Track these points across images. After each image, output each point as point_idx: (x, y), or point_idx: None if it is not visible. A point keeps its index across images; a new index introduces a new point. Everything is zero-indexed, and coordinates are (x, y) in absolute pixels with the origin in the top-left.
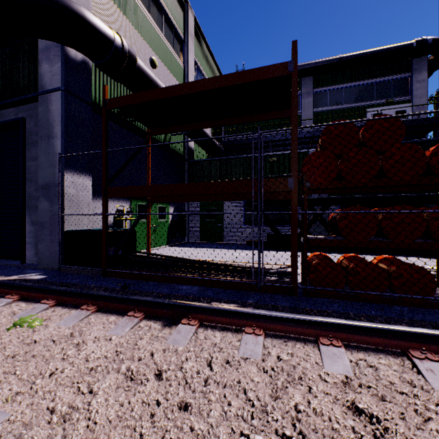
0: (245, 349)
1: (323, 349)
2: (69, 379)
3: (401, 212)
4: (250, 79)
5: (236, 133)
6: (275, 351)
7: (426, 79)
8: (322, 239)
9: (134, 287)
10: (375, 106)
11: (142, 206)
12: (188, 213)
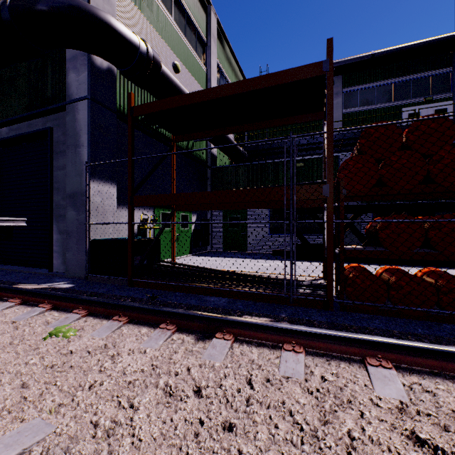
0: (285, 367)
1: (371, 370)
2: (109, 392)
3: (451, 221)
4: (282, 81)
5: (260, 137)
6: (318, 371)
7: None
8: (361, 249)
9: (161, 298)
10: (412, 105)
11: (165, 214)
12: (216, 222)
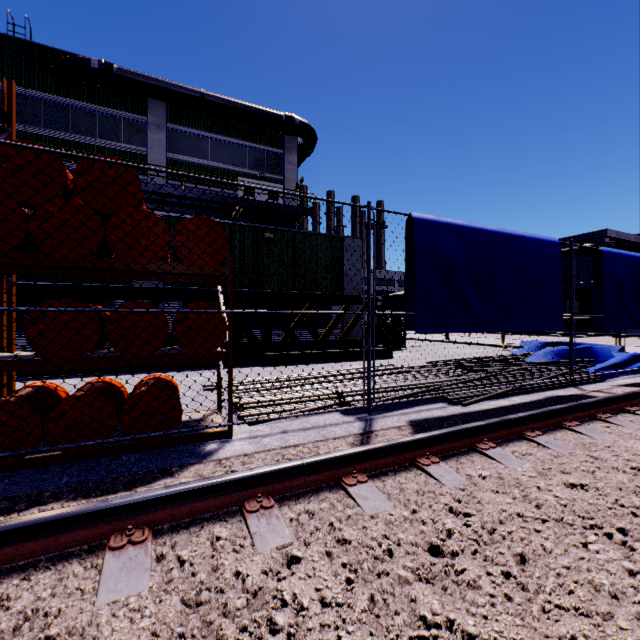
0: None
1: None
2: None
3: (135, 311)
4: None
5: None
6: None
7: (297, 164)
8: None
9: None
10: (248, 177)
11: None
12: None
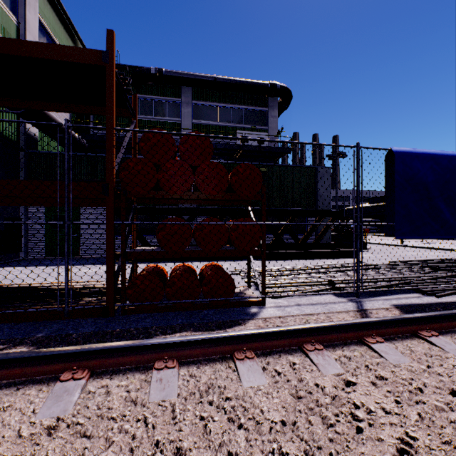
0: None
1: (56, 388)
2: None
3: (210, 223)
4: (55, 57)
5: None
6: None
7: (277, 116)
8: (142, 251)
9: None
10: (243, 130)
11: None
12: None
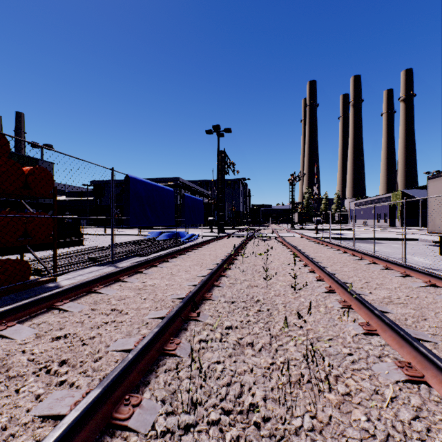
0: None
1: (5, 332)
2: None
3: (8, 216)
4: None
5: None
6: None
7: None
8: None
9: None
10: None
11: None
12: None
